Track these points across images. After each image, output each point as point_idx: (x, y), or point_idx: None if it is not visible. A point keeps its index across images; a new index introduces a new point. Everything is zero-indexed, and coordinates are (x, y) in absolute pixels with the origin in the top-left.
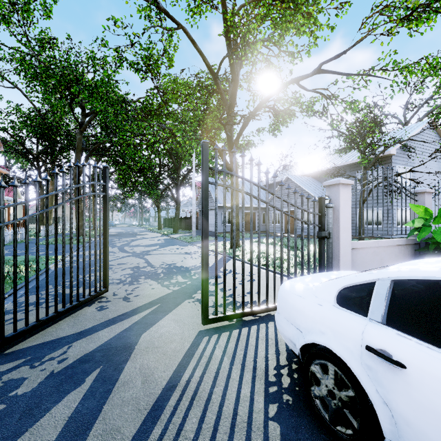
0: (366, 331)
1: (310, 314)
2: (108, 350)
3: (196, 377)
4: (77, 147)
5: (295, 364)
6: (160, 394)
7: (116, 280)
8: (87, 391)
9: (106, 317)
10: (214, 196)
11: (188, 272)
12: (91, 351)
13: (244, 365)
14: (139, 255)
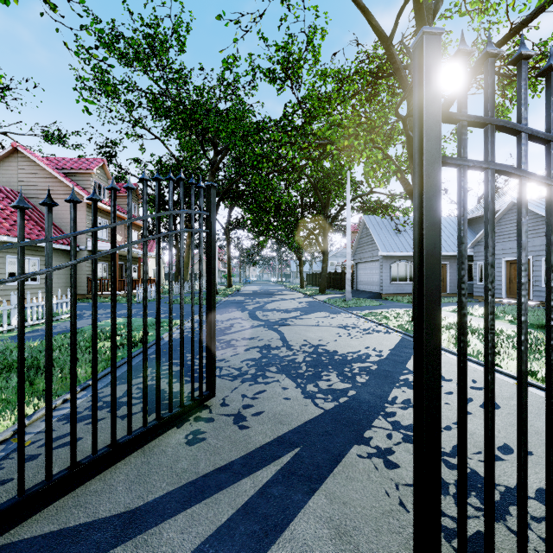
0: None
1: None
2: None
3: None
4: None
5: None
6: None
7: (233, 370)
8: None
9: (194, 468)
10: (378, 241)
11: (347, 366)
12: None
13: None
14: (273, 326)
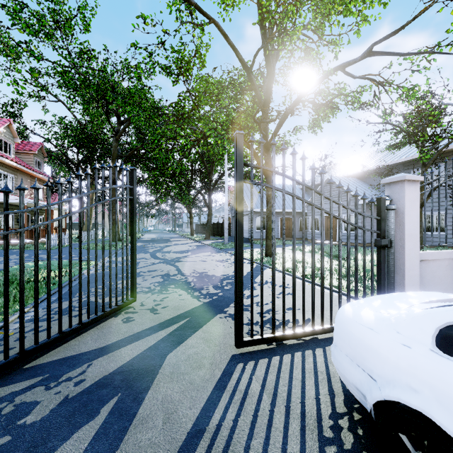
0: None
1: (390, 358)
2: (129, 373)
3: (229, 420)
4: (113, 154)
5: (358, 413)
6: (184, 441)
7: (145, 289)
8: (100, 428)
9: (131, 331)
10: (247, 201)
11: (220, 282)
12: (111, 372)
13: (289, 408)
14: (170, 262)
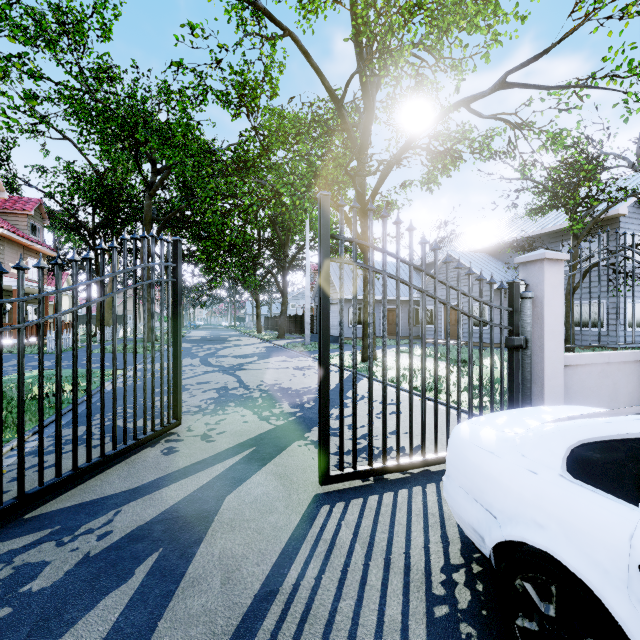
0: (638, 535)
1: (512, 487)
2: (173, 521)
3: (310, 578)
4: (145, 217)
5: (478, 565)
6: (250, 606)
7: (193, 408)
8: (136, 593)
9: (175, 465)
10: (337, 284)
11: (298, 397)
12: (148, 521)
13: (389, 561)
14: (228, 371)
